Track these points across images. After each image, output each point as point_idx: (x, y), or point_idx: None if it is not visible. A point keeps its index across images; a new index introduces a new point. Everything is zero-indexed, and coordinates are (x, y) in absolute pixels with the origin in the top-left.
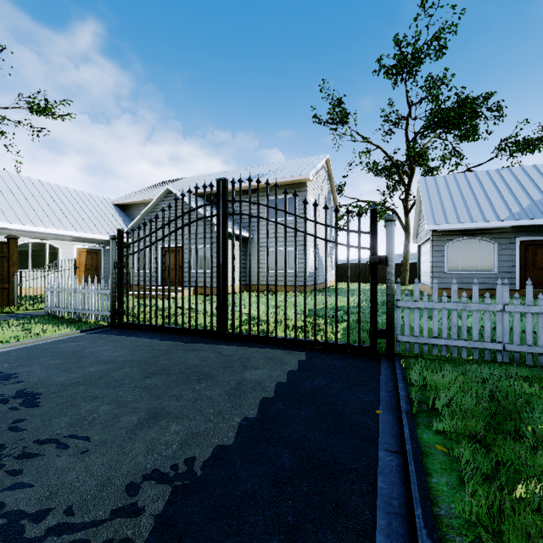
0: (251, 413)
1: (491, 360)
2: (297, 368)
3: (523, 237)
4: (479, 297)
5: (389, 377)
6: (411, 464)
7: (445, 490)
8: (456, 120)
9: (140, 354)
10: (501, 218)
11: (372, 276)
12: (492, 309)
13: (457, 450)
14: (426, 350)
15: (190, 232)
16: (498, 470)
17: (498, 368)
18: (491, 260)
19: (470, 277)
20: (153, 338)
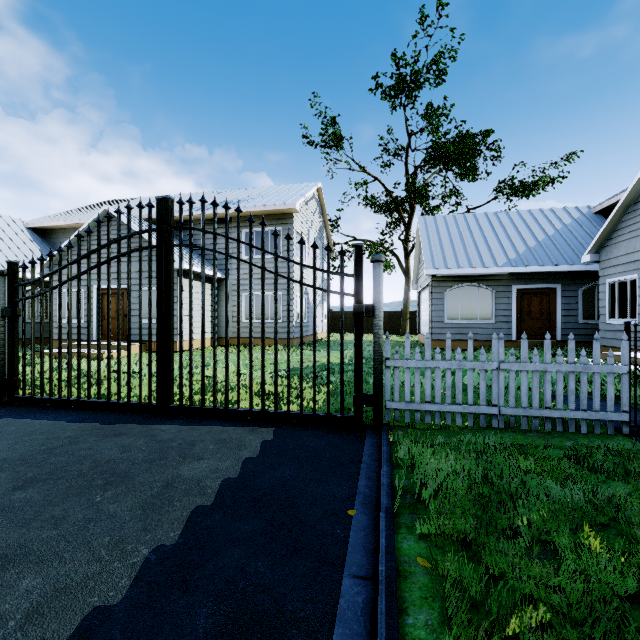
0: (170, 537)
1: (487, 425)
2: (257, 454)
3: (519, 285)
4: (478, 349)
5: (372, 458)
6: (382, 599)
7: (422, 637)
8: (455, 156)
9: (25, 447)
10: (498, 264)
11: (356, 329)
12: (488, 367)
13: (442, 566)
14: (418, 418)
15: (119, 268)
16: (489, 590)
17: (493, 437)
18: (489, 309)
19: (469, 328)
20: (58, 419)
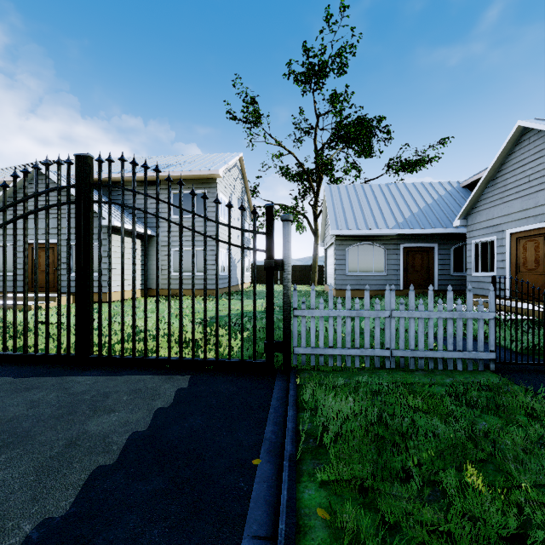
0: (60, 507)
1: (381, 366)
2: (170, 403)
3: (406, 244)
4: (373, 297)
5: (280, 402)
6: None
7: None
8: (355, 136)
9: None
10: (389, 226)
11: (267, 282)
12: (381, 315)
13: (341, 518)
14: (322, 362)
15: (37, 222)
16: (385, 541)
17: (386, 377)
18: (382, 264)
19: (366, 279)
20: None
